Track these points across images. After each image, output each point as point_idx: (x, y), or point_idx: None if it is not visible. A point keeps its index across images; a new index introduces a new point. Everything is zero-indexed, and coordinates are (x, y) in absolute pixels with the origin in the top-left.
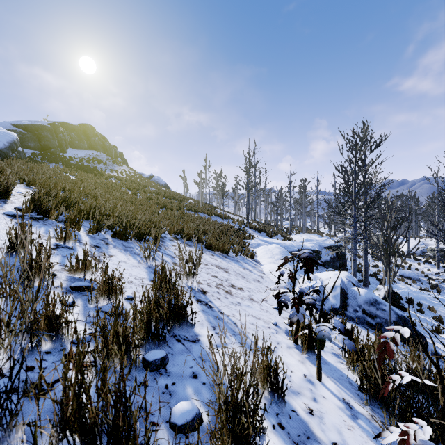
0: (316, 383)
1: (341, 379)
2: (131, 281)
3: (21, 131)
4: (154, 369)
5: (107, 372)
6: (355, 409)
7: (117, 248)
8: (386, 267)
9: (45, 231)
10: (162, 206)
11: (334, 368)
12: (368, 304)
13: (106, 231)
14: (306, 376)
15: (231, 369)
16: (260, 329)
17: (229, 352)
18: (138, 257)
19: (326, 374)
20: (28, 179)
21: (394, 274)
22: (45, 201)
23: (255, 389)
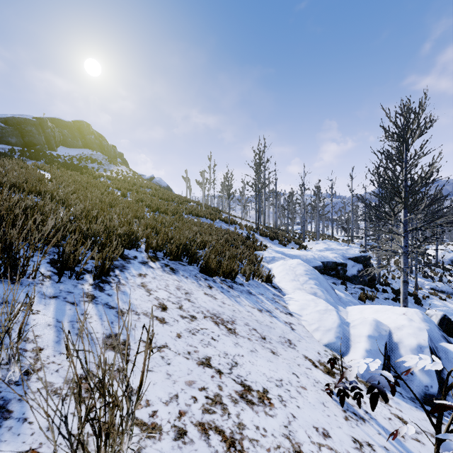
0: None
1: None
2: None
3: (1, 125)
4: None
5: None
6: None
7: None
8: None
9: None
10: (154, 210)
11: None
12: None
13: None
14: None
15: None
16: None
17: None
18: None
19: None
20: None
21: None
22: None
23: None
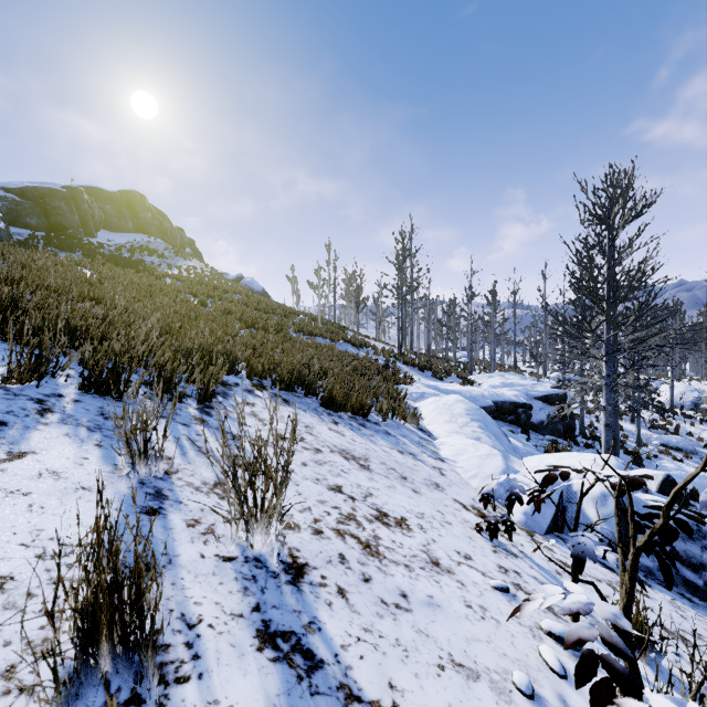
0: None
1: None
2: (7, 576)
3: (15, 199)
4: None
5: None
6: None
7: (71, 424)
8: None
9: None
10: (249, 325)
11: None
12: (683, 538)
13: (74, 374)
14: None
15: None
16: None
17: None
18: (121, 450)
19: None
20: None
21: None
22: None
23: None
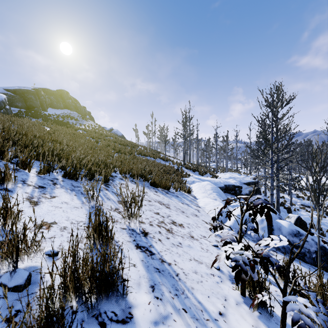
0: None
1: None
2: (65, 226)
3: (11, 94)
4: None
5: None
6: None
7: (64, 188)
8: (316, 205)
9: None
10: (117, 151)
11: None
12: (292, 236)
13: (59, 171)
14: None
15: None
16: (204, 278)
17: None
18: (83, 197)
19: None
20: (2, 127)
21: (323, 211)
22: None
23: None
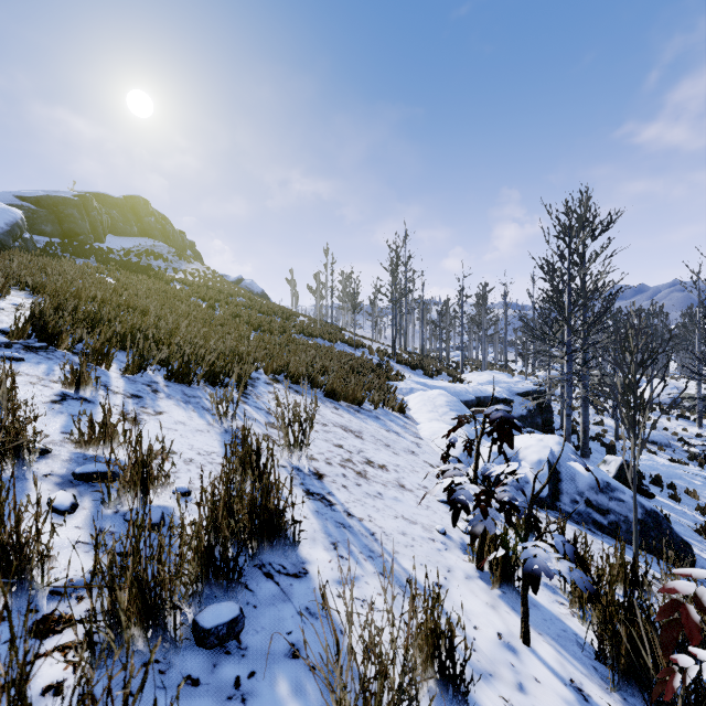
0: (521, 650)
1: (562, 639)
2: (191, 458)
3: (31, 207)
4: (214, 645)
5: (91, 691)
6: (595, 703)
7: (173, 399)
8: (629, 430)
9: (47, 370)
10: (255, 328)
11: (549, 616)
12: (596, 491)
13: (156, 369)
14: (501, 636)
15: (365, 657)
16: (417, 543)
17: (362, 595)
18: (207, 414)
19: (536, 629)
20: (32, 282)
21: (642, 442)
22: (51, 318)
23: (413, 699)
